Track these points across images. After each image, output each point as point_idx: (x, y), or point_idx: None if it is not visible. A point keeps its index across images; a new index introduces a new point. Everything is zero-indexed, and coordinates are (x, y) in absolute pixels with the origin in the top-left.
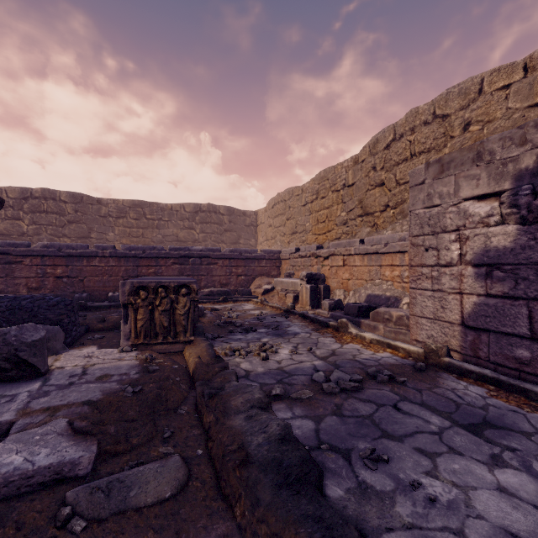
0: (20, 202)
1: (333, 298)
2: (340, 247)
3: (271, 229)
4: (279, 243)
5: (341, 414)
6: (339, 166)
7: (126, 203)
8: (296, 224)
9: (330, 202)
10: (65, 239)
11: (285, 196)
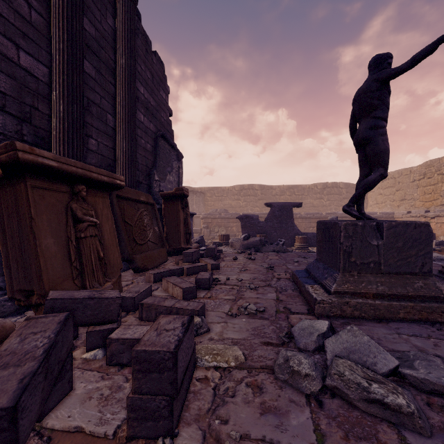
0: (239, 192)
1: (438, 240)
2: (443, 212)
3: (381, 197)
4: (389, 206)
5: (440, 262)
6: (443, 159)
7: (284, 187)
8: (404, 194)
9: (435, 181)
10: (257, 208)
11: (394, 175)
